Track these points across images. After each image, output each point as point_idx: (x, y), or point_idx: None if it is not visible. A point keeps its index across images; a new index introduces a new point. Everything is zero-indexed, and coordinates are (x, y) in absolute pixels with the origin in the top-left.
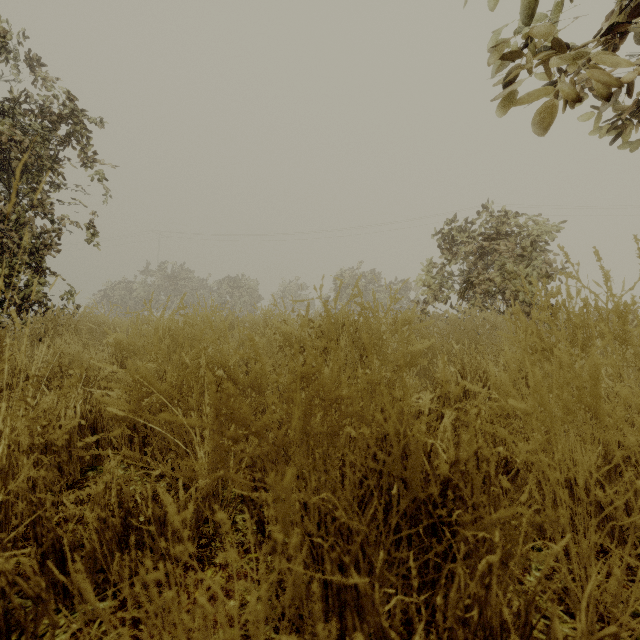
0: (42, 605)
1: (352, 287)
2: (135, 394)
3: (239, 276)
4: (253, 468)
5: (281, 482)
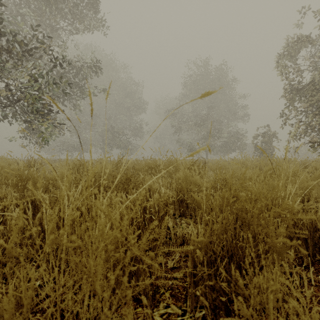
0: None
1: None
2: None
3: None
4: None
5: None
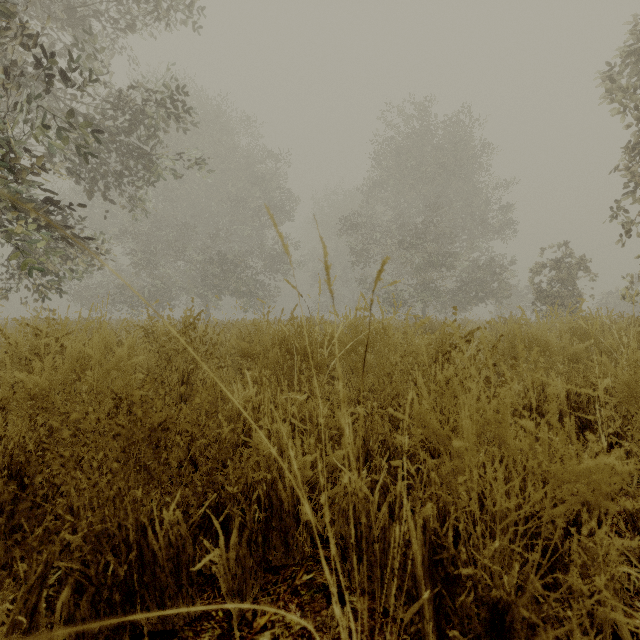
0: None
1: None
2: None
3: None
4: None
5: None
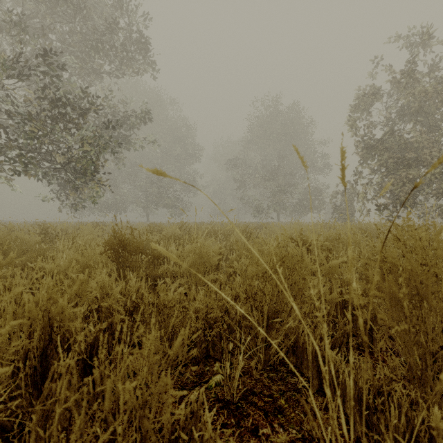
0: None
1: None
2: None
3: None
4: None
5: None
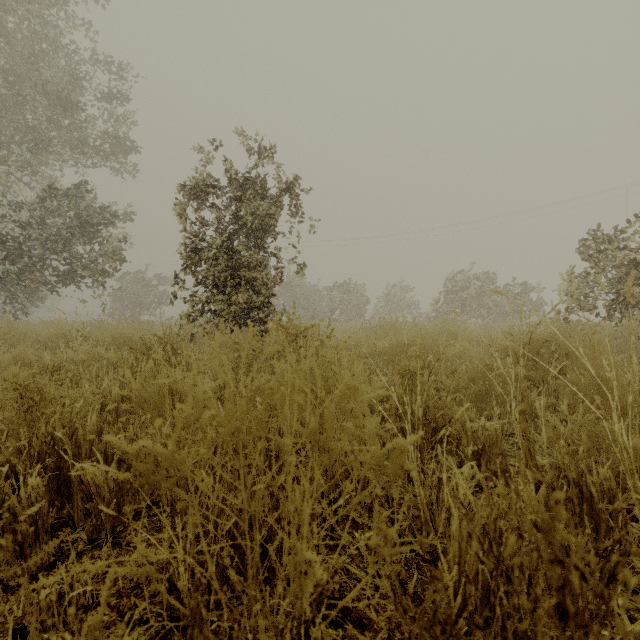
0: (496, 445)
1: (465, 290)
2: (468, 377)
3: (349, 282)
4: (555, 410)
5: (632, 396)
